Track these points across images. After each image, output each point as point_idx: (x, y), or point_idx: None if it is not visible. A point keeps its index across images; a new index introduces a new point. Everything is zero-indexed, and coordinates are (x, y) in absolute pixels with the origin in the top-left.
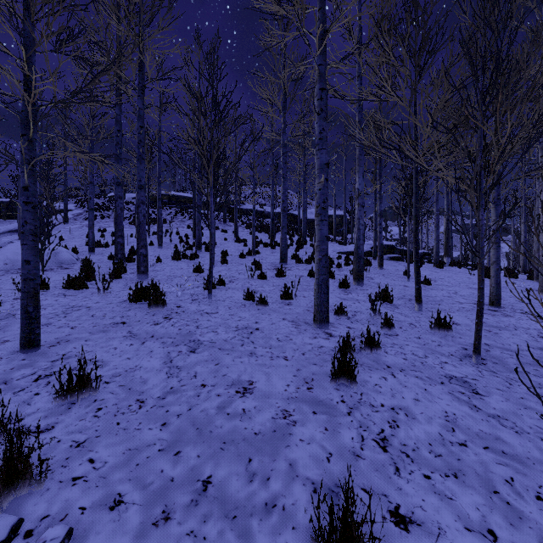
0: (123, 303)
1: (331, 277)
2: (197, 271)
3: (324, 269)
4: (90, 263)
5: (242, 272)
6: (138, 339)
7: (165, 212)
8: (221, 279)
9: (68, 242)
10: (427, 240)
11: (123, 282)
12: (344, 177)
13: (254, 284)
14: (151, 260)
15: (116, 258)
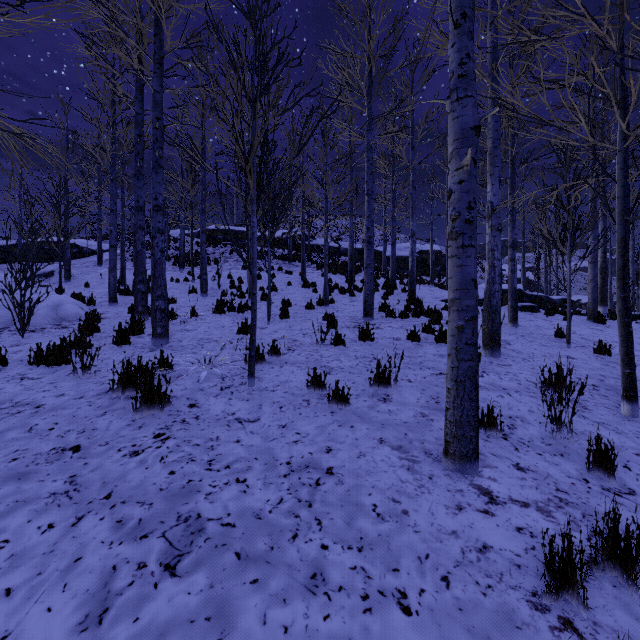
0: (101, 397)
1: (444, 342)
2: (243, 331)
3: (469, 348)
4: (93, 320)
5: (308, 333)
6: (75, 505)
7: (219, 251)
8: (275, 347)
9: (93, 289)
10: (556, 281)
11: (129, 350)
12: (446, 199)
13: (325, 355)
14: (184, 314)
15: (136, 311)
